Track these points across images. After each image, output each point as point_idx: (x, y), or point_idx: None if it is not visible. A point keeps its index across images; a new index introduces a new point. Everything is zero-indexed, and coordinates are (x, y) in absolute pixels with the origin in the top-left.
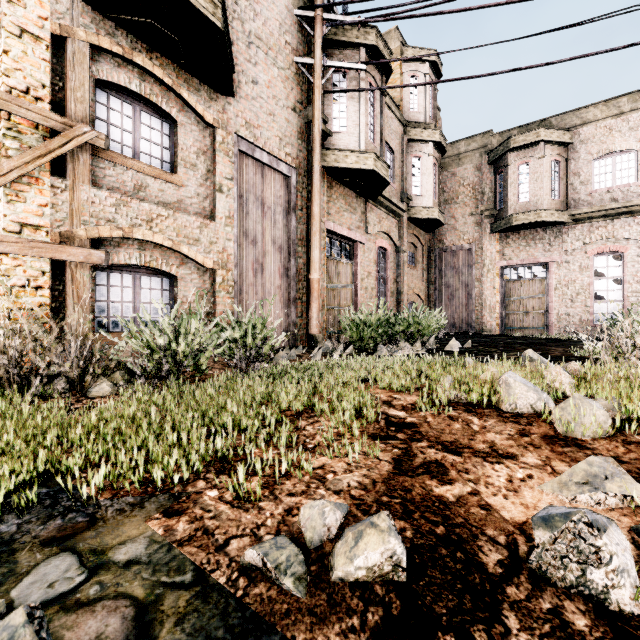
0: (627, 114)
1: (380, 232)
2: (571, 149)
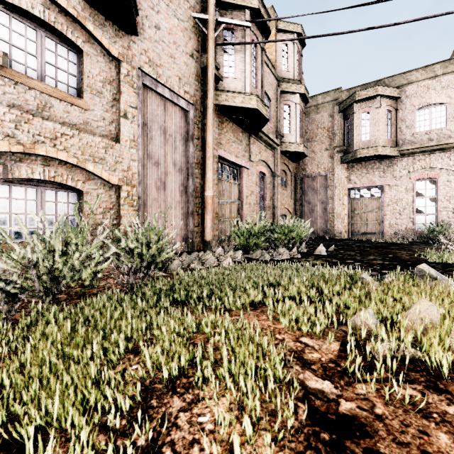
0: (440, 77)
1: (260, 160)
2: (399, 102)
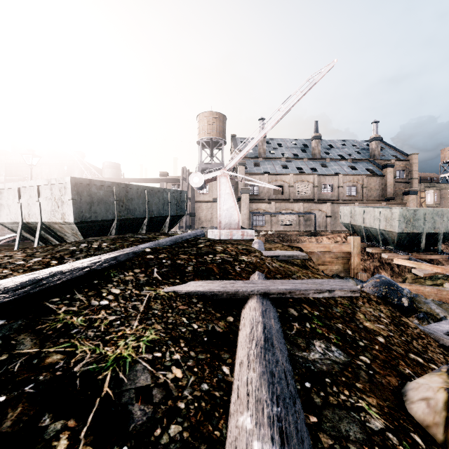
0: None
1: None
2: None
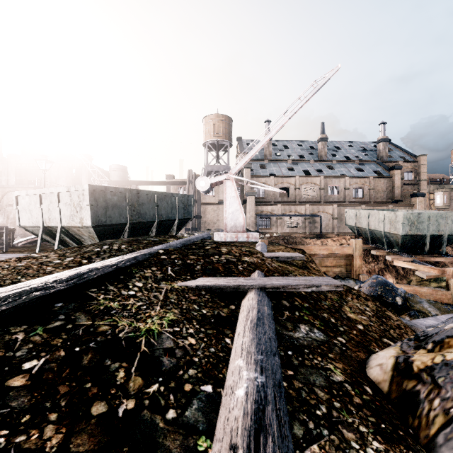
0: None
1: None
2: None
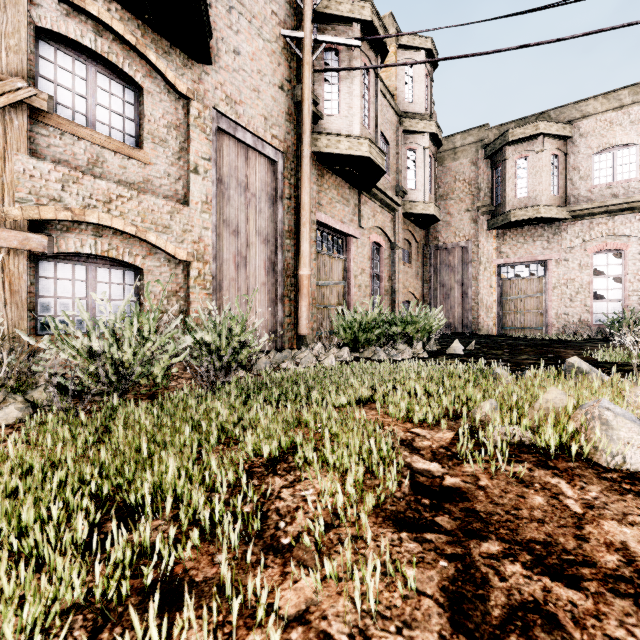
0: (628, 107)
1: (374, 227)
2: (570, 143)
